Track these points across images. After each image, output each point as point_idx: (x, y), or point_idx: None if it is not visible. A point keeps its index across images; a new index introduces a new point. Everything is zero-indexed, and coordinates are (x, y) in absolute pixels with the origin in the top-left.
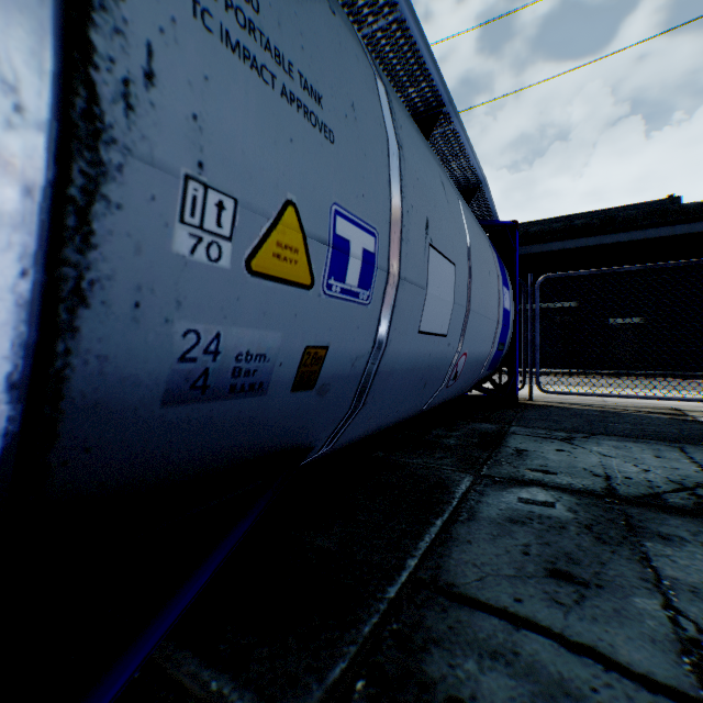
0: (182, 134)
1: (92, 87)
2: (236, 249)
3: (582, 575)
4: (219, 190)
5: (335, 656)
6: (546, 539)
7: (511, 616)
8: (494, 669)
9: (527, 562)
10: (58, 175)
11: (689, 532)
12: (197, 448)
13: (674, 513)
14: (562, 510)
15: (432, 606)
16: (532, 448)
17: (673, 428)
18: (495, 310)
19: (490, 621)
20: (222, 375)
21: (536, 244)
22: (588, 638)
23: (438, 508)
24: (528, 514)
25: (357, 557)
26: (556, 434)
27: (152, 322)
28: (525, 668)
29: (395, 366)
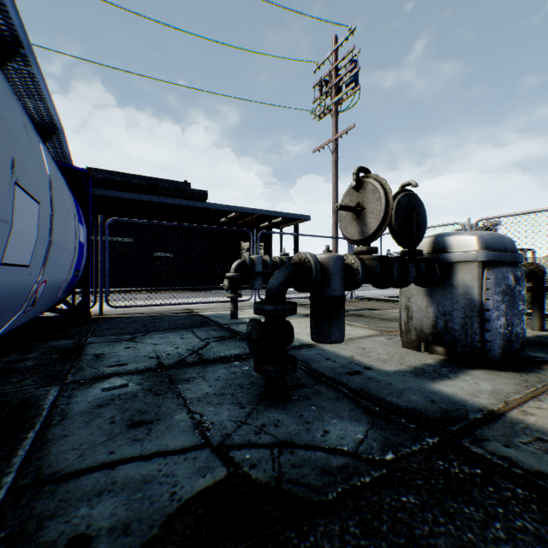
0: None
1: None
2: None
3: (150, 418)
4: None
5: None
6: (126, 408)
7: (109, 464)
8: (102, 500)
9: (115, 427)
10: None
11: (197, 373)
12: None
13: (191, 366)
14: (134, 385)
15: (41, 497)
16: (108, 351)
17: (189, 320)
18: (74, 243)
19: (94, 476)
20: None
21: (103, 189)
22: (155, 448)
23: (29, 423)
24: (112, 397)
25: None
26: (124, 337)
27: None
28: (122, 486)
29: None
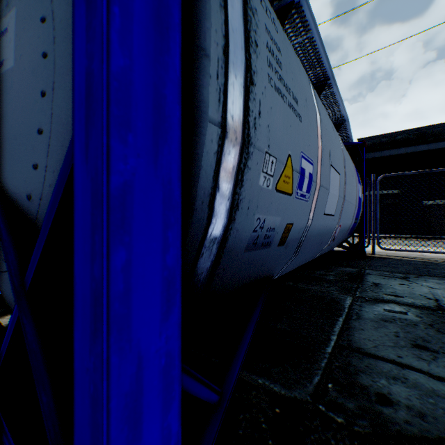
0: (265, 134)
1: (248, 124)
2: (274, 180)
3: (432, 347)
4: (272, 155)
5: (312, 374)
6: (406, 330)
7: (397, 363)
8: (396, 384)
9: (399, 340)
10: (239, 160)
11: None
12: (246, 272)
13: None
14: (412, 316)
15: (353, 357)
16: (383, 282)
17: None
18: (355, 198)
19: (387, 364)
20: (261, 238)
21: (370, 152)
22: (443, 375)
23: (337, 312)
24: (392, 317)
25: (302, 334)
26: (396, 275)
27: (250, 215)
28: (412, 384)
29: (312, 233)
